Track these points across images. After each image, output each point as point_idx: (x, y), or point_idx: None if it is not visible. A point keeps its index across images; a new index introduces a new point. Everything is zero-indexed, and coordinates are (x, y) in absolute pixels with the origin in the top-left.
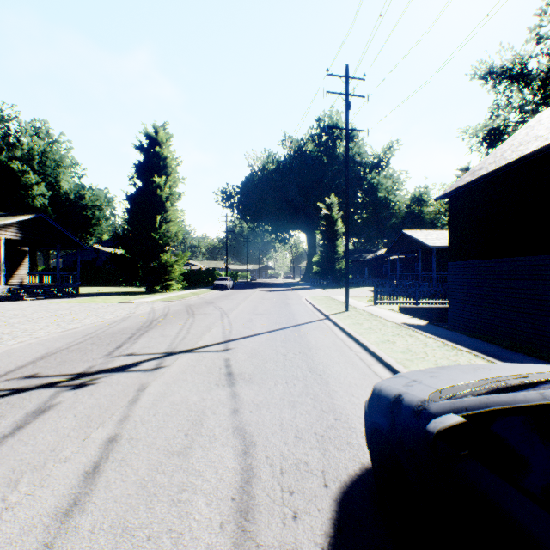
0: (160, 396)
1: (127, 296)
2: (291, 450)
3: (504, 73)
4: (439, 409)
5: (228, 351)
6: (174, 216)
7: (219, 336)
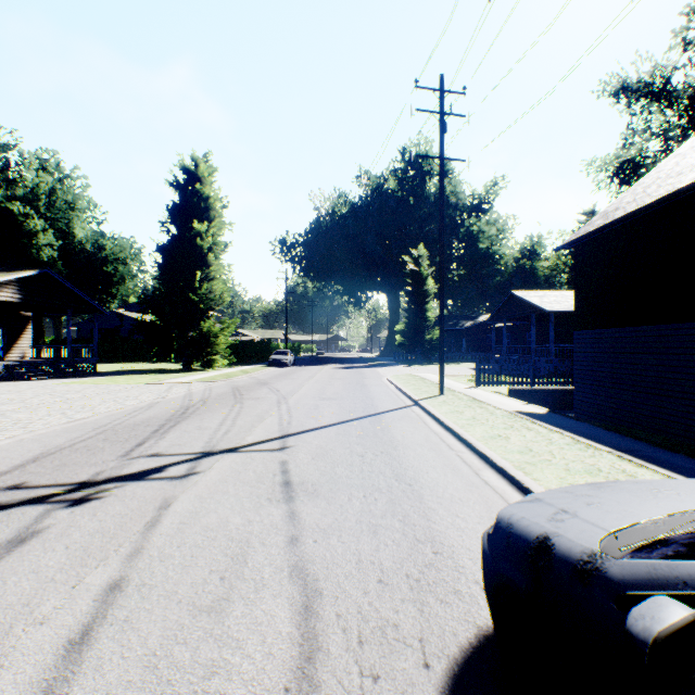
0: (189, 517)
1: (158, 375)
2: (374, 604)
3: (642, 89)
4: (626, 574)
5: (285, 449)
6: (218, 273)
7: (274, 429)
